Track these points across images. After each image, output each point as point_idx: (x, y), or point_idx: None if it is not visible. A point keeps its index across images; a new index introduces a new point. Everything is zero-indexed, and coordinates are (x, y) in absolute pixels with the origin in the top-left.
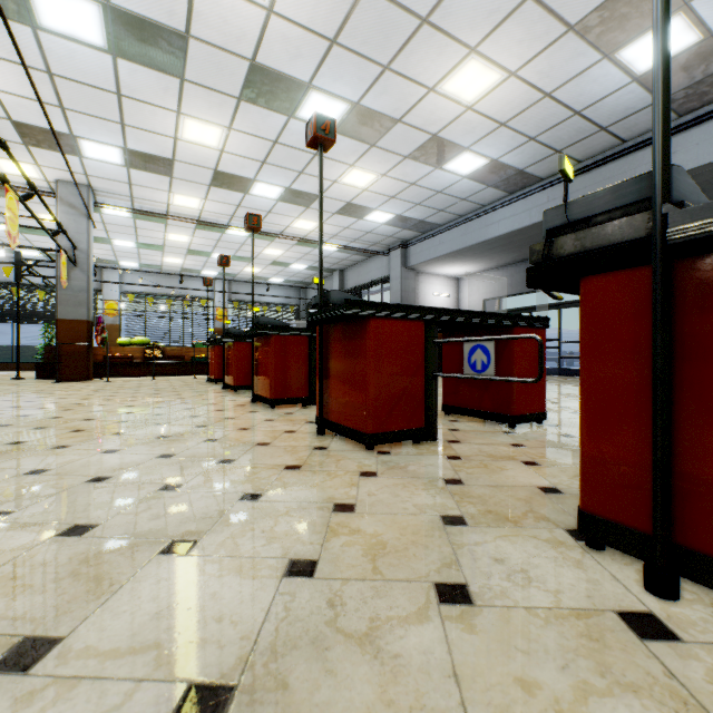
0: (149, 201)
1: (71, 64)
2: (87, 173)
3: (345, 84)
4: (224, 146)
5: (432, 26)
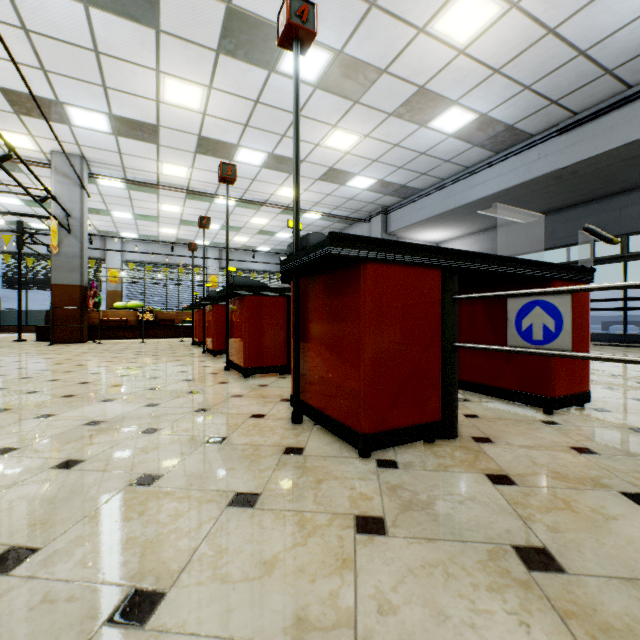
0: (140, 171)
1: (44, 16)
2: (78, 142)
3: (328, 27)
4: (206, 108)
5: None
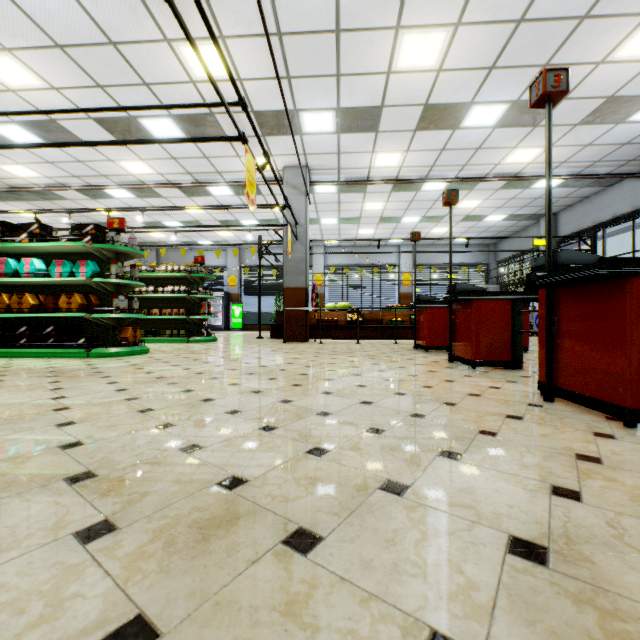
0: (353, 169)
1: (297, 8)
2: (305, 152)
3: None
4: (443, 61)
5: None
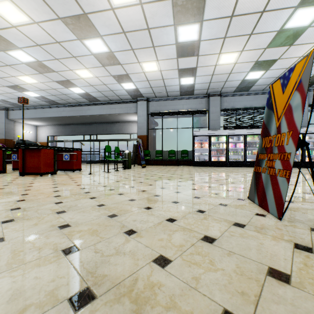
0: None
1: None
2: None
3: None
4: None
5: (12, 67)
